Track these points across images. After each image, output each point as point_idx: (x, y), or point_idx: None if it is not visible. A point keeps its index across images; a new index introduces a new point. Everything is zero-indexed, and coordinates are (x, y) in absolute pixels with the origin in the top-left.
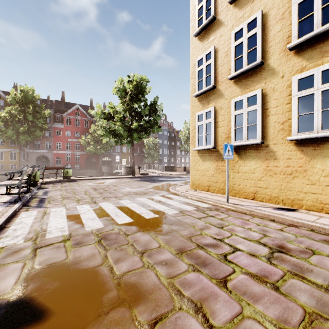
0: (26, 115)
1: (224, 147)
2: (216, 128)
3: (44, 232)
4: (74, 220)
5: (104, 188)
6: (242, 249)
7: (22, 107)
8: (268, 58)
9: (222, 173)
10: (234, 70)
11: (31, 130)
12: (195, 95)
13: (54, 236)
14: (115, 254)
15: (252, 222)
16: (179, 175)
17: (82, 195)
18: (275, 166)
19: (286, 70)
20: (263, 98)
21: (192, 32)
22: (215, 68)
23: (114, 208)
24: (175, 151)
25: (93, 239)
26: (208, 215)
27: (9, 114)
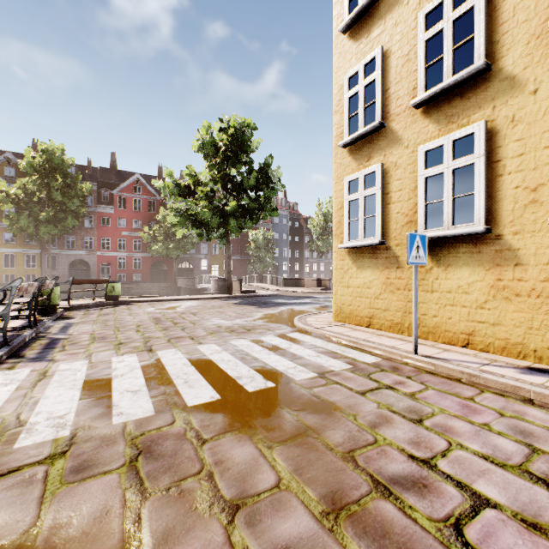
0: (51, 193)
1: (409, 240)
2: (386, 205)
3: (19, 427)
4: (96, 394)
5: (174, 318)
6: (495, 498)
7: (45, 178)
8: (501, 57)
9: (399, 292)
10: (424, 88)
11: (58, 217)
12: (343, 143)
13: (35, 441)
14: (162, 513)
15: (484, 407)
16: (309, 294)
17: (130, 332)
18: (516, 280)
19: (544, 76)
20: (489, 140)
21: (336, 25)
22: (384, 89)
23: (185, 365)
24: (301, 252)
25: (120, 453)
26: (380, 383)
27: (23, 191)
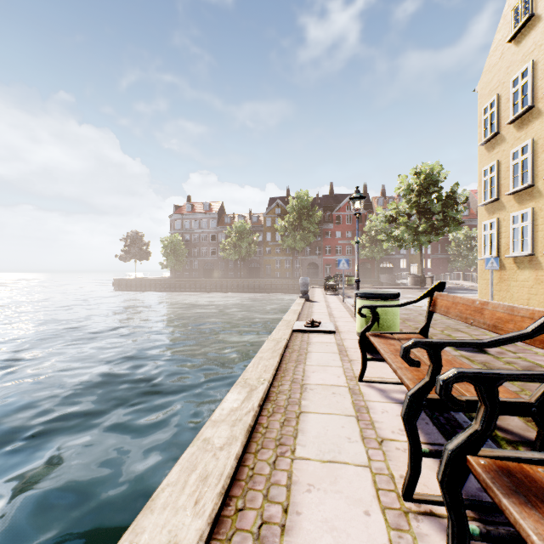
0: (301, 221)
1: (486, 260)
2: (499, 239)
3: None
4: None
5: None
6: None
7: (298, 213)
8: (537, 181)
9: (504, 282)
10: (512, 187)
11: (305, 236)
12: (480, 205)
13: None
14: None
15: None
16: None
17: None
18: (541, 276)
19: None
20: (533, 216)
21: (479, 139)
22: (499, 181)
23: None
24: None
25: None
26: None
27: (288, 223)
